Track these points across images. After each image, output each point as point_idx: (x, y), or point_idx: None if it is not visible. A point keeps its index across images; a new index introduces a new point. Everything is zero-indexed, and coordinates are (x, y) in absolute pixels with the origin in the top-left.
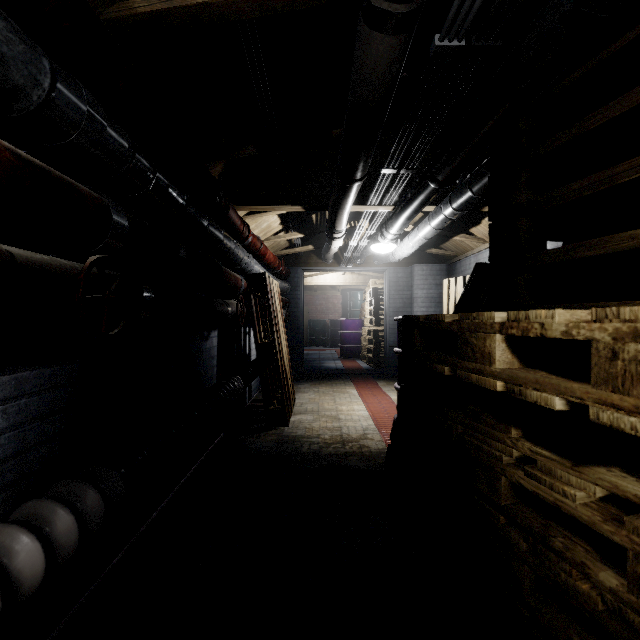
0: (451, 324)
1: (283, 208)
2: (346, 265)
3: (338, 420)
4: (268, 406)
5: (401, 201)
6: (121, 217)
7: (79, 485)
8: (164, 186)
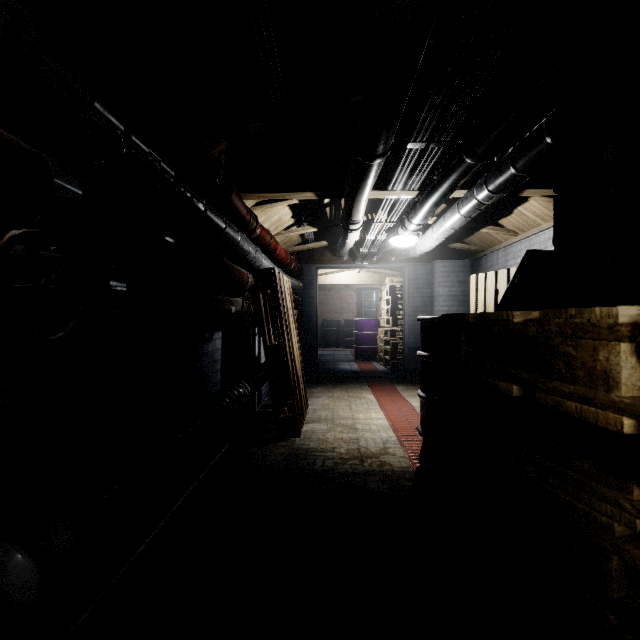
0: (525, 325)
1: (294, 196)
2: (362, 262)
3: (355, 430)
4: (278, 414)
5: (428, 184)
6: (70, 181)
7: (4, 548)
8: (142, 153)
